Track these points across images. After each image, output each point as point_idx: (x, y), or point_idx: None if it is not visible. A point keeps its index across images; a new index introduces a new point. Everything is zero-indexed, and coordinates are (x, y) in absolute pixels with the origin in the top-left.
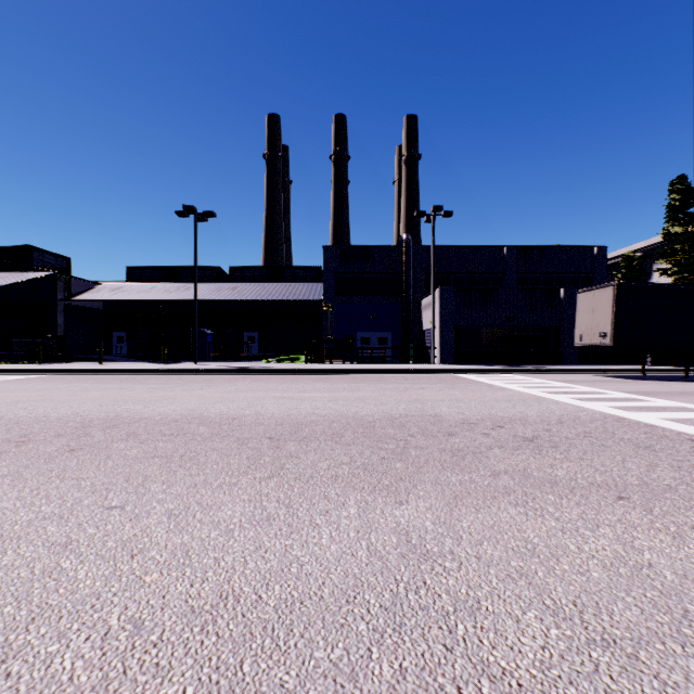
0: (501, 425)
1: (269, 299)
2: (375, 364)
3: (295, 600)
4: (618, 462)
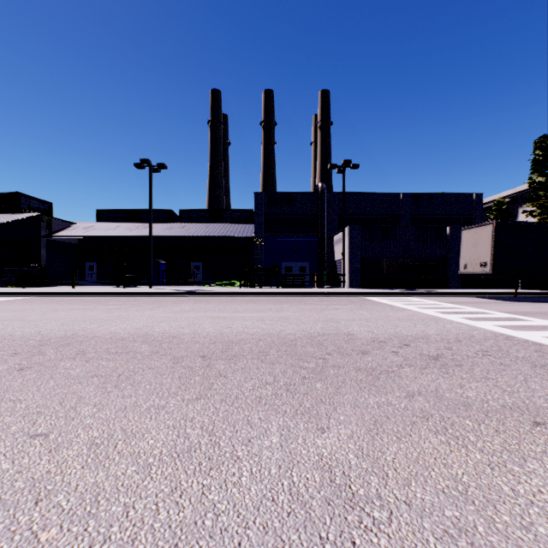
0: (407, 343)
1: (211, 236)
2: (296, 288)
3: None
4: (521, 382)
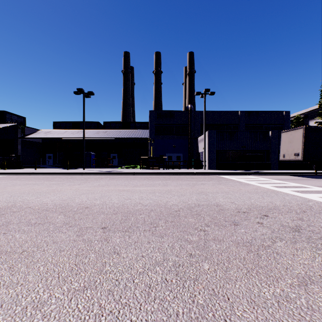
0: (265, 214)
1: (122, 137)
2: (175, 170)
3: None
4: None
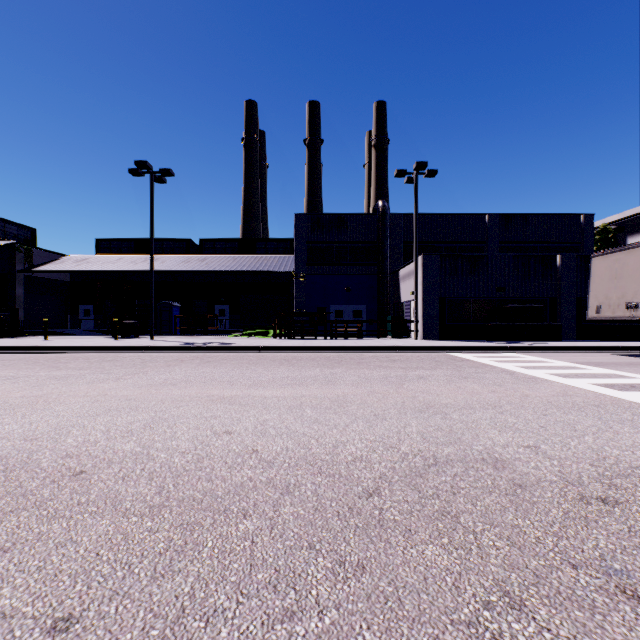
0: None
1: (238, 270)
2: (351, 340)
3: None
4: None
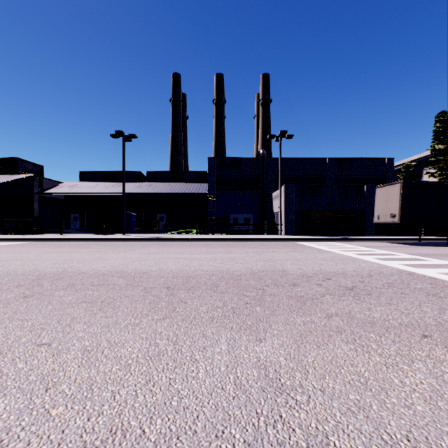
0: (329, 278)
1: (172, 193)
2: (242, 235)
3: (172, 434)
4: (416, 306)
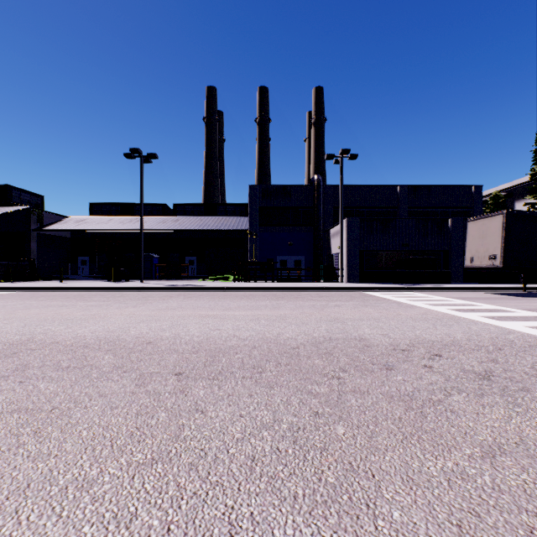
0: (437, 353)
1: (204, 229)
2: (292, 283)
3: None
4: None
